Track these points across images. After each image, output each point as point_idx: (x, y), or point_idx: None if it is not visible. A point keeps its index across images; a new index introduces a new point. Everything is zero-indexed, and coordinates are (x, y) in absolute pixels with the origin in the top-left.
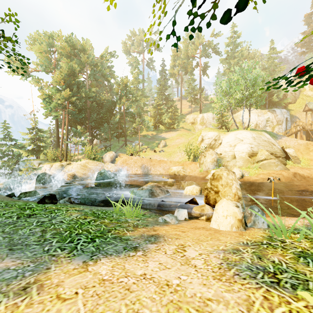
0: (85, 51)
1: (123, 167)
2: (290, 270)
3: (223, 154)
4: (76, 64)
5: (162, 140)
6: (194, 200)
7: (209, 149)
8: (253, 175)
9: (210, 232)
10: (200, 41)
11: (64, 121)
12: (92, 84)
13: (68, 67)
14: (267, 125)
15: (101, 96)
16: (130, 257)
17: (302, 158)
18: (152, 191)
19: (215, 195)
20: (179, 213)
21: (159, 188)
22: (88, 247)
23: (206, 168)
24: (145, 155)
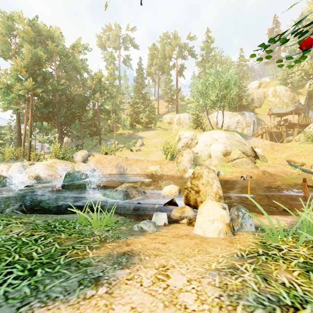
0: (53, 39)
1: (96, 167)
2: (310, 297)
3: (200, 153)
4: (42, 52)
5: (139, 139)
6: (174, 201)
7: (186, 148)
8: (228, 174)
9: (195, 241)
10: (177, 42)
11: (27, 115)
12: (61, 77)
13: (31, 54)
14: (237, 127)
15: (73, 90)
16: (86, 302)
17: (268, 157)
18: (128, 193)
19: (196, 195)
20: (158, 218)
21: (135, 189)
22: (19, 288)
23: (183, 167)
24: (122, 154)
